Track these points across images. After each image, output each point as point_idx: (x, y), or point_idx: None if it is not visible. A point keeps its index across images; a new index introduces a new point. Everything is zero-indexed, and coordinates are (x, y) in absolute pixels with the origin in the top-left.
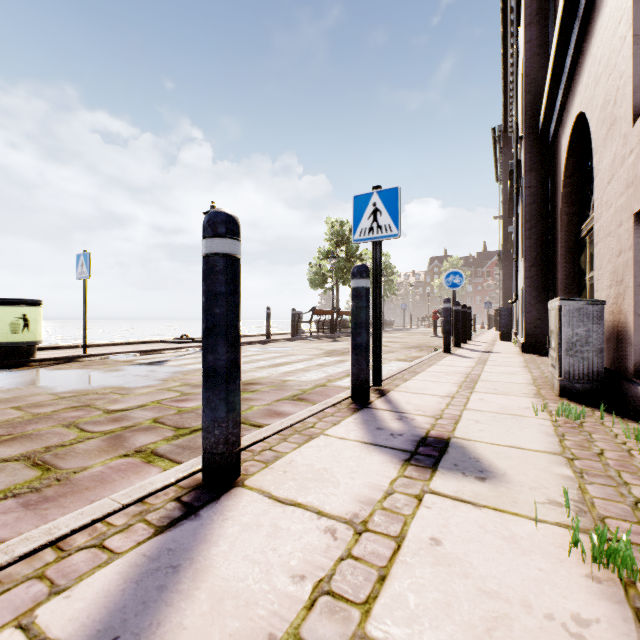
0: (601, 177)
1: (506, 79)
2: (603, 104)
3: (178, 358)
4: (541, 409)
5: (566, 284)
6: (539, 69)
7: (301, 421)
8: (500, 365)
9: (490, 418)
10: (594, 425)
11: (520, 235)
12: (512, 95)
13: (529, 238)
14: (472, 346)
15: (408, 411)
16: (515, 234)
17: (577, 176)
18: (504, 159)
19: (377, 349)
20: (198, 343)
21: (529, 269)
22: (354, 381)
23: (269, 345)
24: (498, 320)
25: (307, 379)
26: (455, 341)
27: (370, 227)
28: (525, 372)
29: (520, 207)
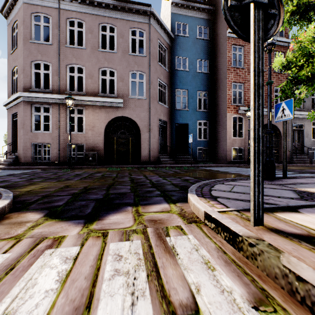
0: None
1: None
2: None
3: None
4: None
5: None
6: None
7: None
8: None
9: None
10: None
11: None
12: None
13: None
14: None
15: None
16: None
17: None
18: None
19: None
20: None
21: None
22: None
23: None
24: None
25: None
26: None
27: None
28: None
29: None
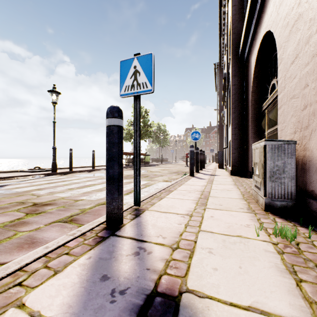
0: (285, 62)
1: (221, 37)
2: (287, 12)
3: (18, 183)
4: (259, 228)
5: (254, 137)
6: (239, 21)
7: (18, 270)
8: (221, 184)
9: (221, 244)
10: (309, 248)
11: (229, 113)
12: (223, 46)
13: (234, 113)
14: (205, 171)
15: (150, 238)
16: (227, 111)
17: (260, 77)
18: (219, 79)
19: (137, 178)
20: (45, 172)
21: (234, 129)
22: (107, 208)
23: (92, 172)
24: (217, 158)
25: (95, 198)
26: (196, 169)
27: (132, 84)
28: (236, 189)
29: (229, 98)
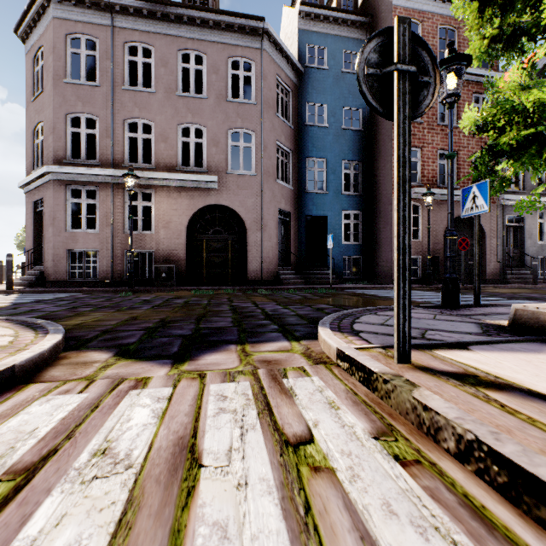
0: None
1: None
2: None
3: None
4: None
5: None
6: None
7: None
8: None
9: None
10: None
11: None
12: None
13: None
14: None
15: None
16: None
17: None
18: None
19: None
20: None
21: None
22: None
23: None
24: None
25: None
26: None
27: None
28: None
29: None
